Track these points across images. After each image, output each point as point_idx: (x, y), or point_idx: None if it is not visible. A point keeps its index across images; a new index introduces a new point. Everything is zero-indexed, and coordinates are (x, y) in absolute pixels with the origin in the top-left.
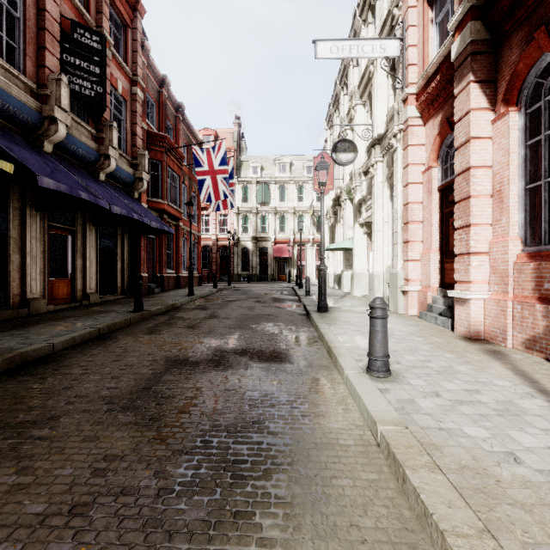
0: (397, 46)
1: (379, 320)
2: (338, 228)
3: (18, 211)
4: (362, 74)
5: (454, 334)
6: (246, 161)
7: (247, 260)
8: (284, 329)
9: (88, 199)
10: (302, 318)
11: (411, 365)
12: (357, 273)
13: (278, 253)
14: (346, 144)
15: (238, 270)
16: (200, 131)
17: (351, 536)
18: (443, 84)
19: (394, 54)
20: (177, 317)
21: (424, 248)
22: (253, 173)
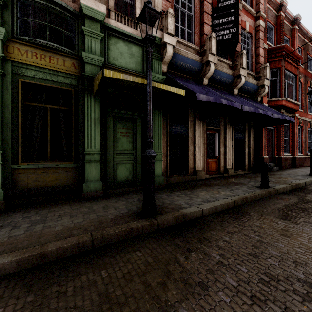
0: None
1: None
2: None
3: (192, 122)
4: None
5: None
6: None
7: None
8: None
9: (227, 104)
10: None
11: None
12: None
13: None
14: None
15: None
16: None
17: None
18: None
19: None
20: (308, 201)
21: None
22: None
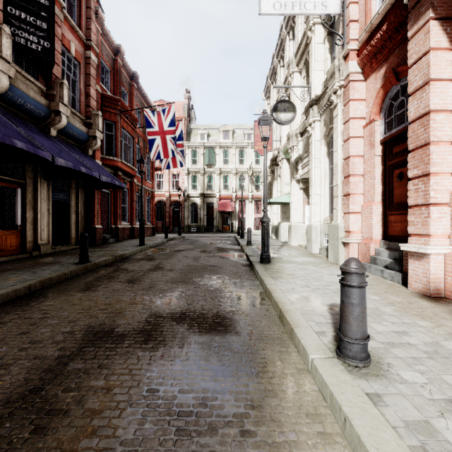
0: (338, 4)
1: (356, 290)
2: (275, 185)
3: None
4: (299, 43)
5: (408, 290)
6: (195, 129)
7: (196, 214)
8: (229, 283)
9: (26, 149)
10: (246, 269)
11: (387, 341)
12: (294, 225)
13: (223, 207)
14: (286, 105)
15: (188, 222)
16: (155, 103)
17: None
18: (389, 34)
19: (335, 11)
20: (121, 269)
21: (365, 201)
22: (201, 139)
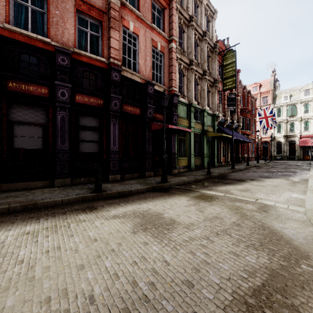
0: None
1: None
2: None
3: (219, 142)
4: None
5: None
6: (279, 94)
7: (280, 148)
8: (298, 170)
9: (238, 139)
10: (307, 169)
11: None
12: None
13: (303, 143)
14: None
15: (274, 153)
16: (251, 86)
17: (300, 177)
18: None
19: None
20: (260, 167)
21: None
22: (284, 100)
